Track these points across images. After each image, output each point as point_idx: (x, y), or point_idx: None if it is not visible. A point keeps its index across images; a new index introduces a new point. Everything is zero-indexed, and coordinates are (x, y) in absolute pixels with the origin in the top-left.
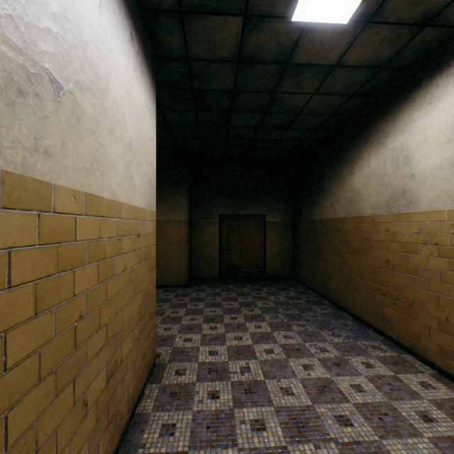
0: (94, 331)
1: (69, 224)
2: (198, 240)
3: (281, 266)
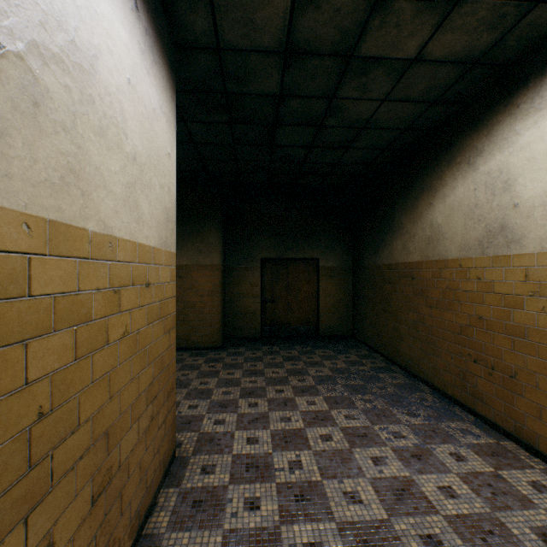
0: (68, 433)
1: (16, 269)
2: (234, 289)
3: (338, 322)
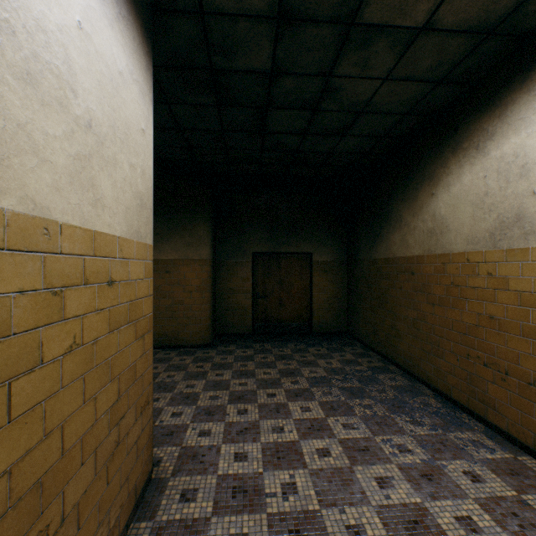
0: None
1: None
2: (225, 285)
3: (332, 318)
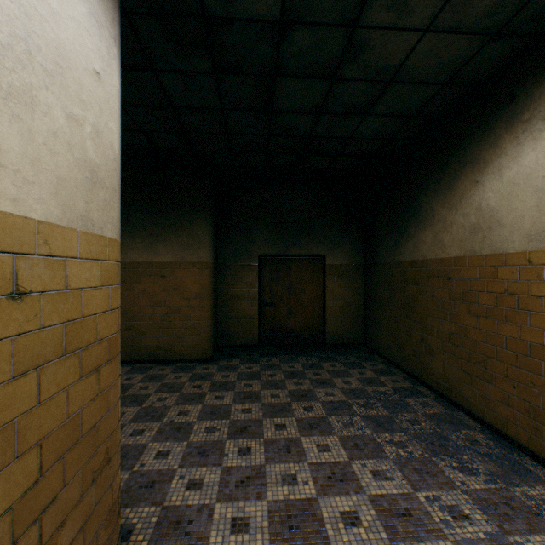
0: None
1: None
2: (228, 291)
3: (347, 328)
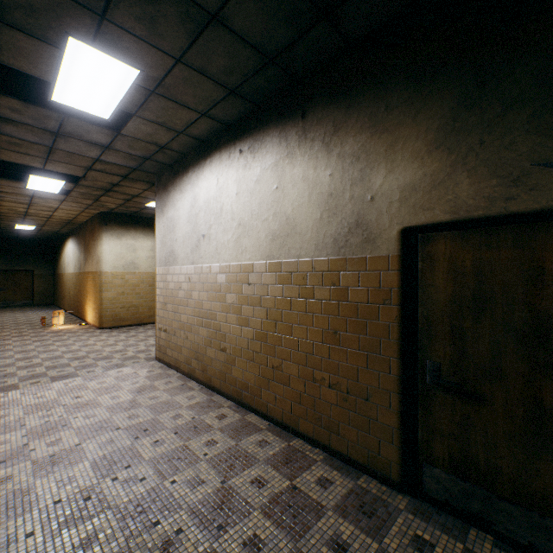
0: None
1: None
2: None
3: (46, 298)
